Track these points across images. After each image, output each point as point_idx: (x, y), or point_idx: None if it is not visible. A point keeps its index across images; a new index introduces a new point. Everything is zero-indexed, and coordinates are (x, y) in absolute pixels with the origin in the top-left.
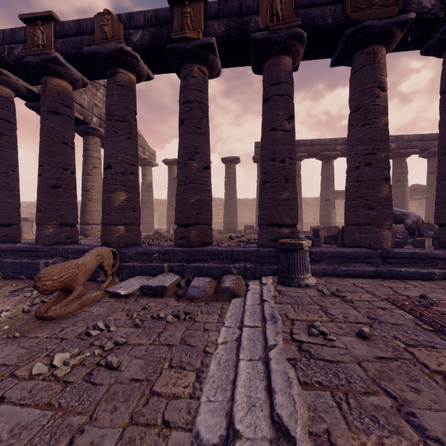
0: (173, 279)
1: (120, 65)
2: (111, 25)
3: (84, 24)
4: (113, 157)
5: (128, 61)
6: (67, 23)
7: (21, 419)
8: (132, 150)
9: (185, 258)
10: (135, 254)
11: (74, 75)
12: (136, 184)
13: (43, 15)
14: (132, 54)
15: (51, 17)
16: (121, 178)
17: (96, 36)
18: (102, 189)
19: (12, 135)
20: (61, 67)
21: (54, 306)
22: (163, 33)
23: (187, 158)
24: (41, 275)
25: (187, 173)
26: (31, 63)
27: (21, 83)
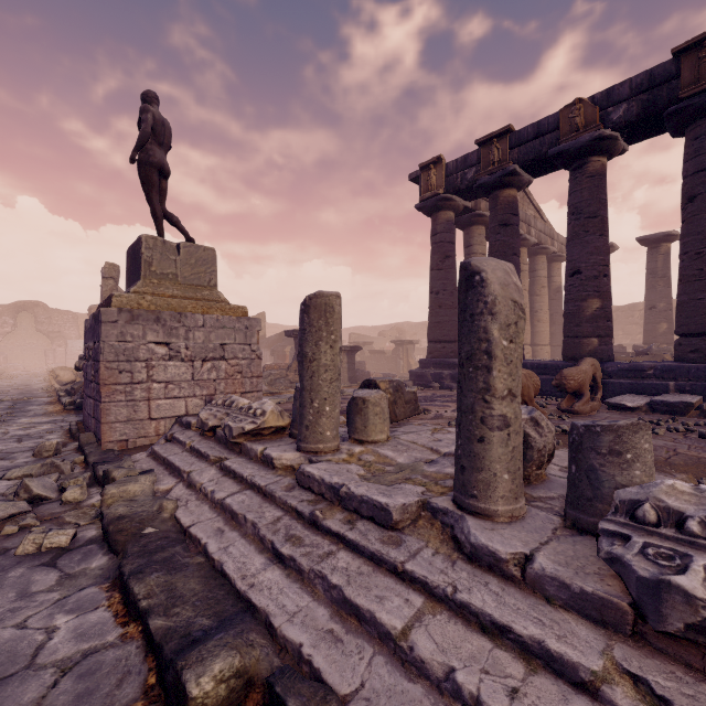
0: (694, 397)
1: (592, 154)
2: (582, 113)
3: (545, 123)
4: (583, 260)
5: (604, 146)
6: (524, 129)
7: (664, 443)
8: (605, 249)
9: (700, 377)
10: (616, 371)
11: (523, 180)
12: (609, 288)
13: (500, 132)
14: (612, 136)
15: (508, 130)
16: (593, 283)
17: (561, 132)
18: (567, 299)
19: (454, 256)
20: (515, 177)
21: (576, 403)
22: (661, 95)
23: (703, 245)
24: (565, 375)
25: (704, 266)
26: (486, 183)
27: (461, 203)
